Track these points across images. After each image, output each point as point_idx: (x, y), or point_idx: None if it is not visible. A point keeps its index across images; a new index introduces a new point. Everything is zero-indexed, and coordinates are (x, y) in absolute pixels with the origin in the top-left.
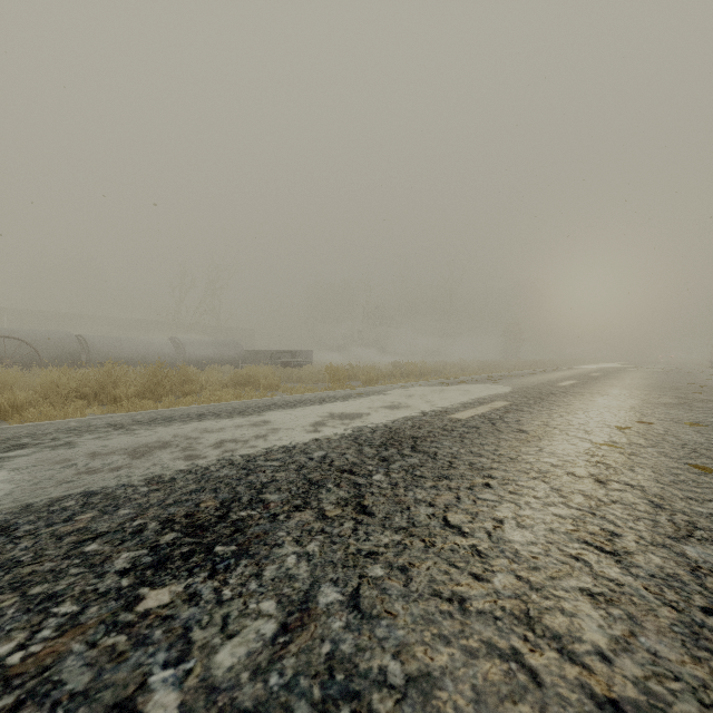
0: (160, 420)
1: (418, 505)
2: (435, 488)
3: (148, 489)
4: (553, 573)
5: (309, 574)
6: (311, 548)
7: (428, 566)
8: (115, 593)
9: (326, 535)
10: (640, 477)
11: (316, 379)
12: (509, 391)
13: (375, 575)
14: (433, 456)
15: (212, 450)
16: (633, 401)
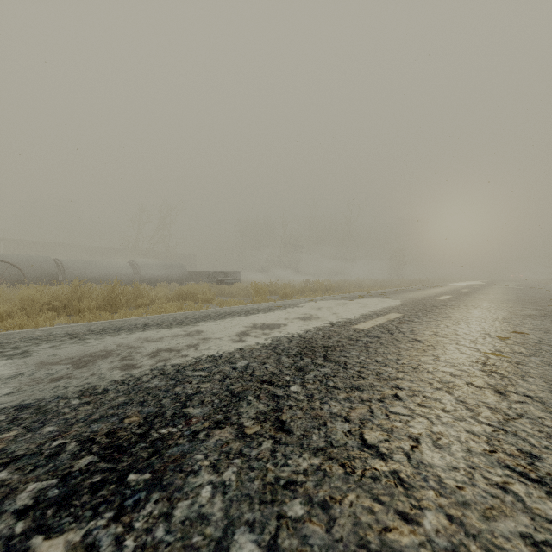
0: (111, 330)
1: (334, 420)
2: (348, 400)
3: (79, 402)
4: (485, 510)
5: (223, 513)
6: (227, 476)
7: (350, 501)
8: (3, 544)
9: (244, 458)
10: (534, 387)
11: (244, 294)
12: (399, 304)
13: (295, 515)
14: (344, 365)
15: (147, 359)
16: (502, 313)
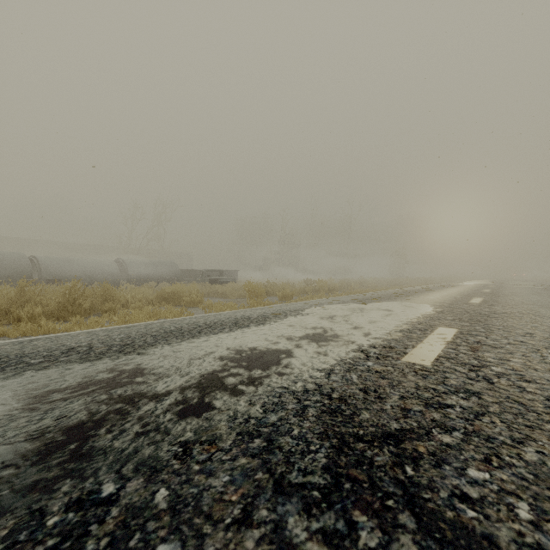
0: None
1: None
2: None
3: None
4: None
5: None
6: None
7: None
8: None
9: None
10: None
11: (239, 294)
12: (433, 311)
13: None
14: None
15: None
16: None
